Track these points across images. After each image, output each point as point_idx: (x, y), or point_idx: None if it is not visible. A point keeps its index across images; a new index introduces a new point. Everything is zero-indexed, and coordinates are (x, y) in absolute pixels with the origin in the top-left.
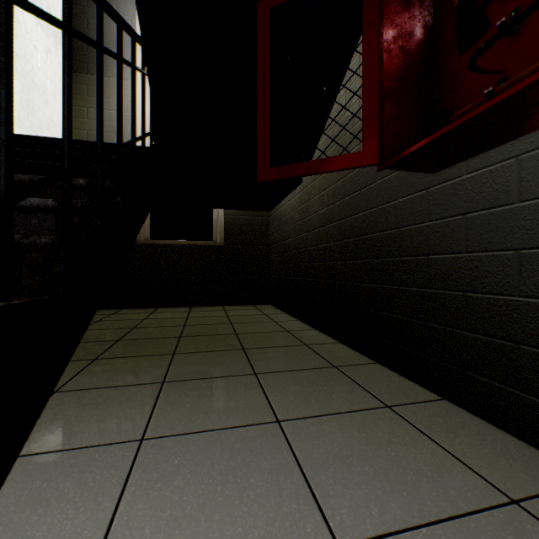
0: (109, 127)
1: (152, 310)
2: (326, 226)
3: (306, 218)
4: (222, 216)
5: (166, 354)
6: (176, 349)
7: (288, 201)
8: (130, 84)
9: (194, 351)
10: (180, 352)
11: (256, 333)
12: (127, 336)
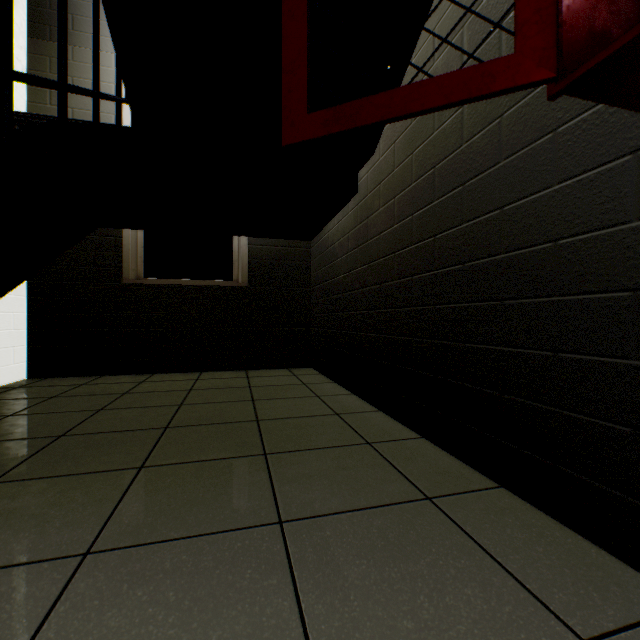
0: (83, 118)
1: (144, 377)
2: (398, 253)
3: (365, 243)
4: (245, 245)
5: (127, 468)
6: (149, 455)
7: (337, 223)
8: (114, 58)
9: (180, 461)
10: (154, 463)
11: (289, 418)
12: (80, 427)
